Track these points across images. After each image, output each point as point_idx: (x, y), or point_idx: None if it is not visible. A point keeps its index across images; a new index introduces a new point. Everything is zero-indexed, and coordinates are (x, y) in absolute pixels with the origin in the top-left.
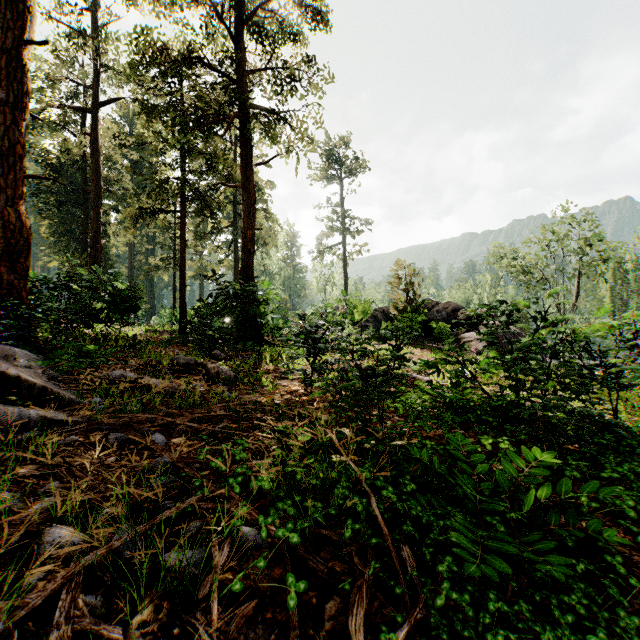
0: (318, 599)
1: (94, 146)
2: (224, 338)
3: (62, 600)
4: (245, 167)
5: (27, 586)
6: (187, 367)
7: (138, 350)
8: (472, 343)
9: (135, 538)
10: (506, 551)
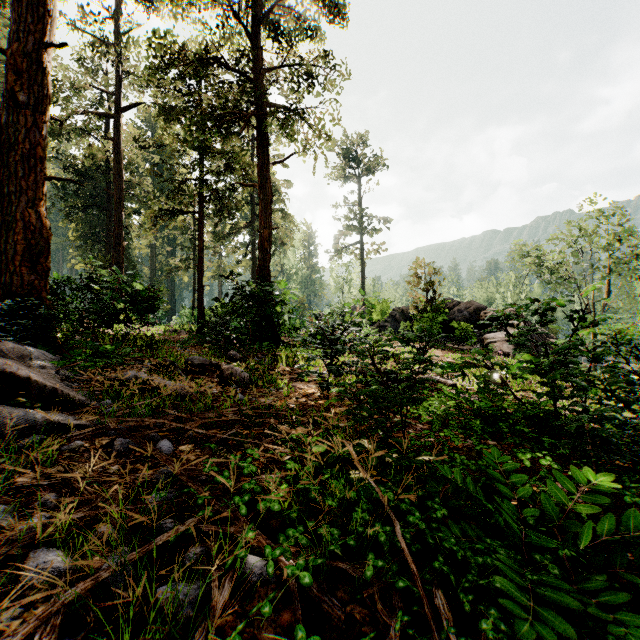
0: None
1: (116, 150)
2: (240, 338)
3: None
4: (262, 166)
5: None
6: (202, 368)
7: (155, 350)
8: (496, 344)
9: (124, 569)
10: (565, 604)
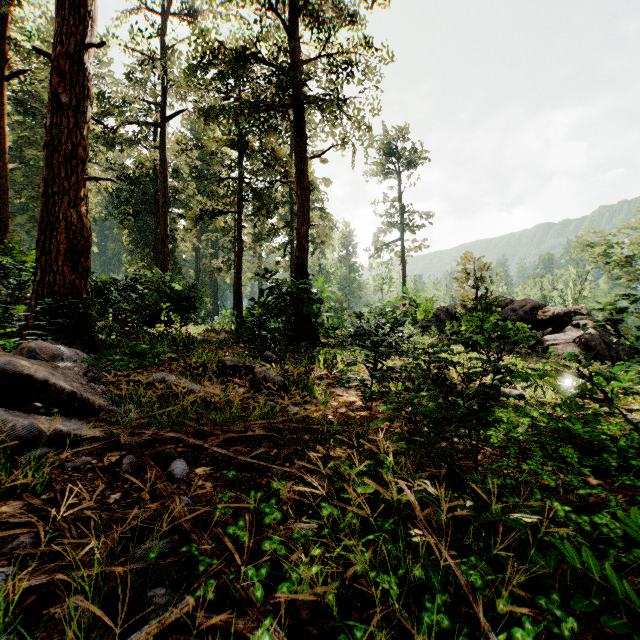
0: None
1: (162, 157)
2: (276, 338)
3: None
4: (299, 161)
5: None
6: (235, 370)
7: (191, 350)
8: (558, 346)
9: None
10: None
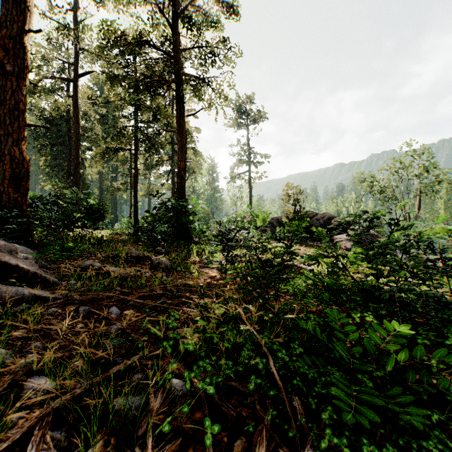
0: (228, 438)
1: (75, 105)
2: (164, 238)
3: (34, 435)
4: (179, 117)
5: (8, 424)
6: (137, 259)
7: (104, 247)
8: (342, 242)
9: (92, 387)
10: (375, 403)
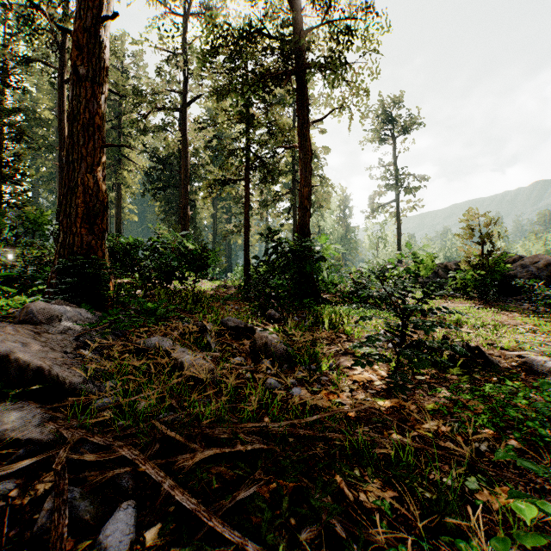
0: None
1: (183, 137)
2: (279, 296)
3: None
4: (301, 126)
5: None
6: (236, 331)
7: (199, 306)
8: None
9: None
10: None
